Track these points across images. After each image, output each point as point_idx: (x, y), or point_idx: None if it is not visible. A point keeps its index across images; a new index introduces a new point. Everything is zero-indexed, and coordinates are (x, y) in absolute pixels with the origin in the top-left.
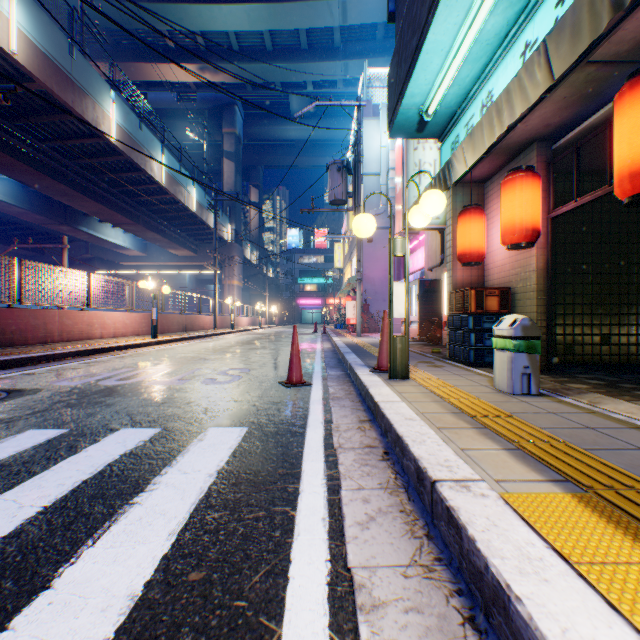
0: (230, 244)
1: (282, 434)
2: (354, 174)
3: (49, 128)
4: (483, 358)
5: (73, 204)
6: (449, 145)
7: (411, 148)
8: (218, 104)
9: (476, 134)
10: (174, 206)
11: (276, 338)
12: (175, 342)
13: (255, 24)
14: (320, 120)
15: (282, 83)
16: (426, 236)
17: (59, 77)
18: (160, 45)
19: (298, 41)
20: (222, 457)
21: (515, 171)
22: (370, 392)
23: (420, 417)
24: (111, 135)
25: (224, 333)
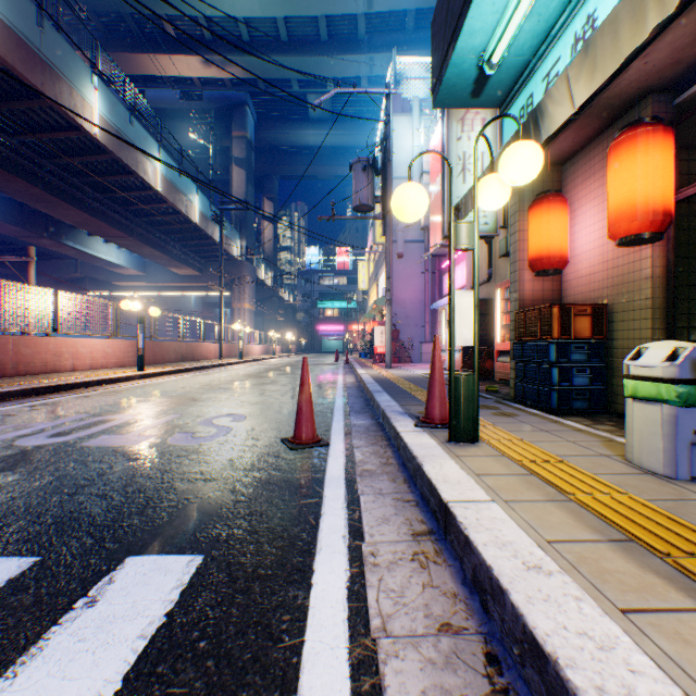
0: (240, 262)
1: (265, 578)
2: (382, 175)
3: (17, 118)
4: (570, 403)
5: (52, 212)
6: (516, 112)
7: (453, 138)
8: (227, 104)
9: (599, 42)
10: (174, 217)
11: (290, 370)
12: (167, 375)
13: (267, 9)
14: (342, 124)
15: (299, 80)
16: None
17: (24, 52)
18: (159, 33)
19: (317, 31)
20: (105, 682)
21: (635, 126)
22: (427, 474)
23: (555, 560)
24: (93, 128)
25: (230, 363)
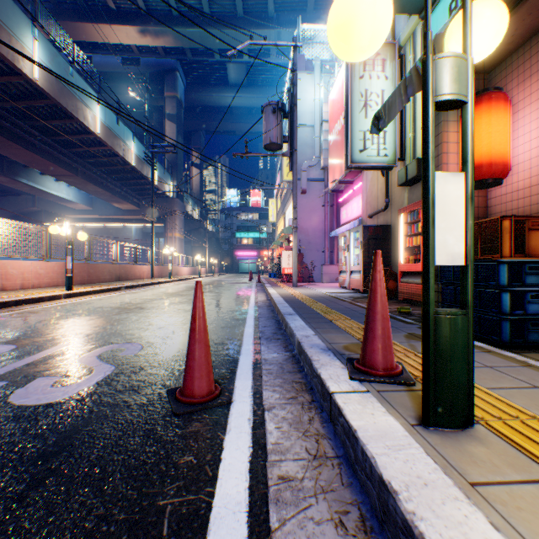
0: (172, 199)
1: None
2: (290, 118)
3: None
4: (526, 335)
5: (3, 151)
6: (445, 7)
7: (356, 76)
8: (160, 69)
9: None
10: (113, 159)
11: (210, 288)
12: (95, 294)
13: None
14: (255, 89)
15: (220, 51)
16: (365, 182)
17: None
18: (102, 6)
19: (234, 9)
20: None
21: None
22: None
23: None
24: (33, 74)
25: (159, 282)
